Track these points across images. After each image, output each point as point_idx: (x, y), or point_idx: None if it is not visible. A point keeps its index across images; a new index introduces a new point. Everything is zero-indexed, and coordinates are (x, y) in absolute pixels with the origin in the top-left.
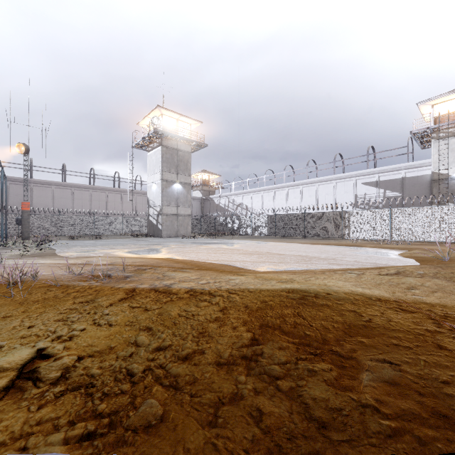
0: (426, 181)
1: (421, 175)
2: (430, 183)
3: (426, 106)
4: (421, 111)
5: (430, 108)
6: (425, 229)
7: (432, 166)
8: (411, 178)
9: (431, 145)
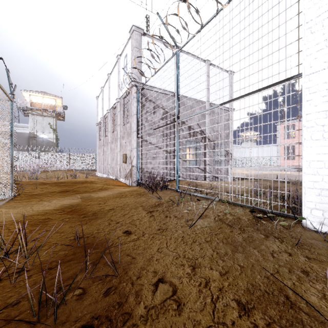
0: (26, 136)
1: (23, 132)
2: (28, 138)
3: (26, 93)
4: (23, 94)
5: (29, 95)
6: (24, 164)
7: (30, 129)
8: (17, 133)
9: (29, 117)
